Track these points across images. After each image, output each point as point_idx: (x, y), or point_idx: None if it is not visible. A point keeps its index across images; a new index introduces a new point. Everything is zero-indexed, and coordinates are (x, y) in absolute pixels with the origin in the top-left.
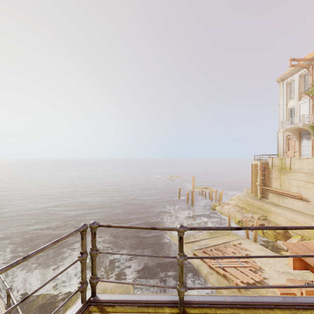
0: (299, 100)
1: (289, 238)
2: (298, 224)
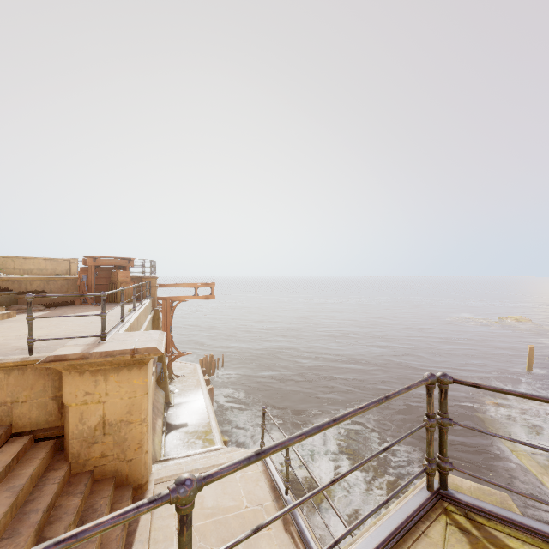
0: None
1: None
2: None
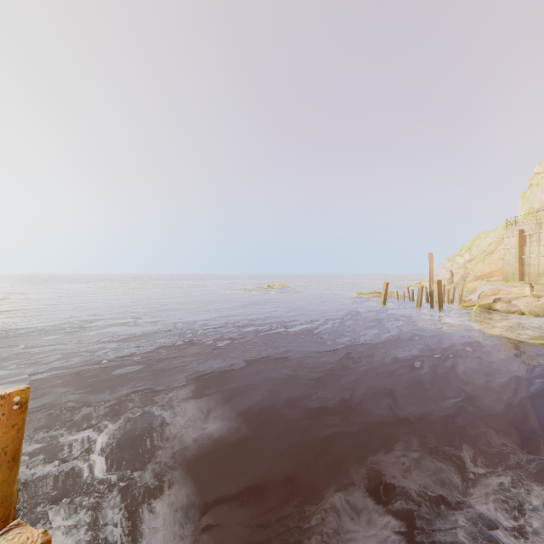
0: None
1: None
2: None
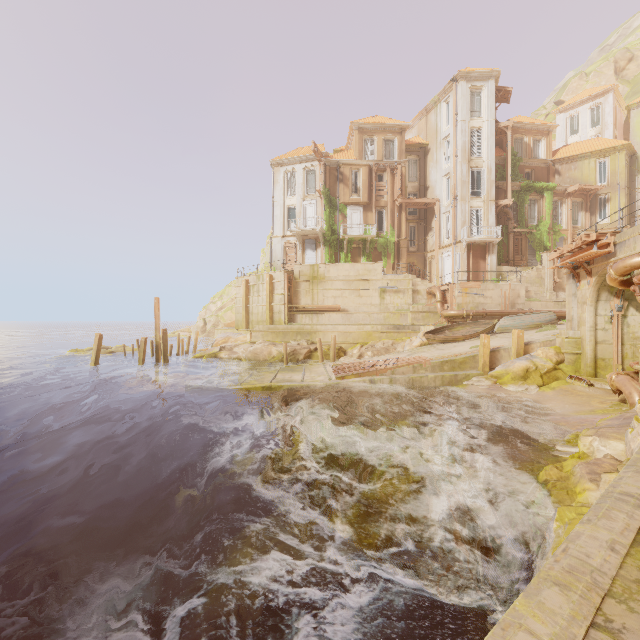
0: (303, 199)
1: (345, 353)
2: (352, 334)
